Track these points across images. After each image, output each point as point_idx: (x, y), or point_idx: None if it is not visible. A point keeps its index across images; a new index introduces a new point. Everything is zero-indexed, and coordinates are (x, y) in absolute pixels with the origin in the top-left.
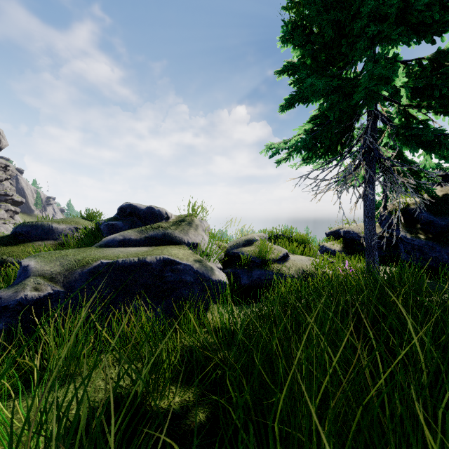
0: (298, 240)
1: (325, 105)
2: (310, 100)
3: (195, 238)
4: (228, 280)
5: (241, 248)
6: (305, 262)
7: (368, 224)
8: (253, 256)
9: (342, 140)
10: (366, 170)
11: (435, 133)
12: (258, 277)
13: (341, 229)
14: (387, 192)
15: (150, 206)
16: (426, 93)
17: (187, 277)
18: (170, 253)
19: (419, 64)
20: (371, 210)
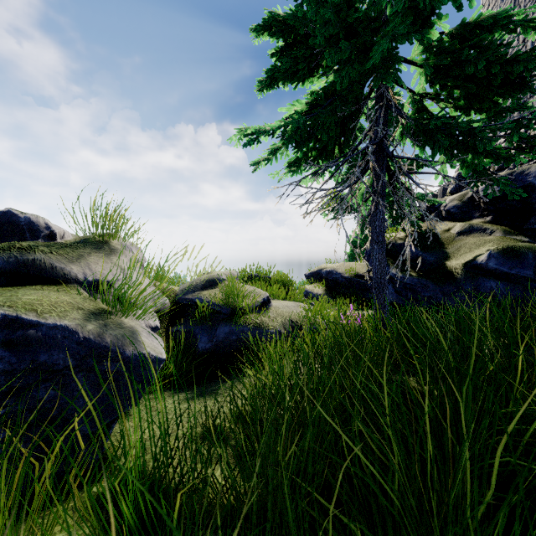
0: (278, 282)
1: (319, 90)
2: (300, 78)
3: (104, 273)
4: (176, 344)
5: (199, 292)
6: (292, 309)
7: (378, 253)
8: (218, 303)
9: (340, 141)
10: (375, 178)
11: (470, 123)
12: (226, 337)
13: (322, 270)
14: (394, 213)
15: (7, 210)
16: (454, 73)
17: (56, 356)
18: (9, 301)
19: (439, 40)
20: (381, 233)
